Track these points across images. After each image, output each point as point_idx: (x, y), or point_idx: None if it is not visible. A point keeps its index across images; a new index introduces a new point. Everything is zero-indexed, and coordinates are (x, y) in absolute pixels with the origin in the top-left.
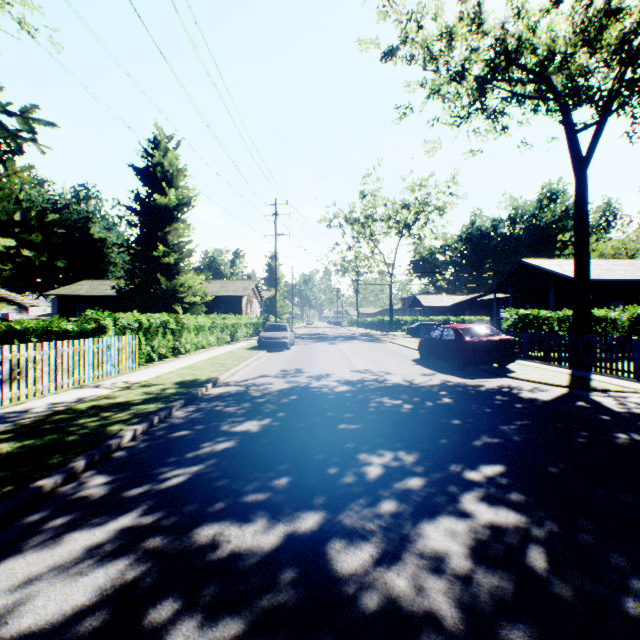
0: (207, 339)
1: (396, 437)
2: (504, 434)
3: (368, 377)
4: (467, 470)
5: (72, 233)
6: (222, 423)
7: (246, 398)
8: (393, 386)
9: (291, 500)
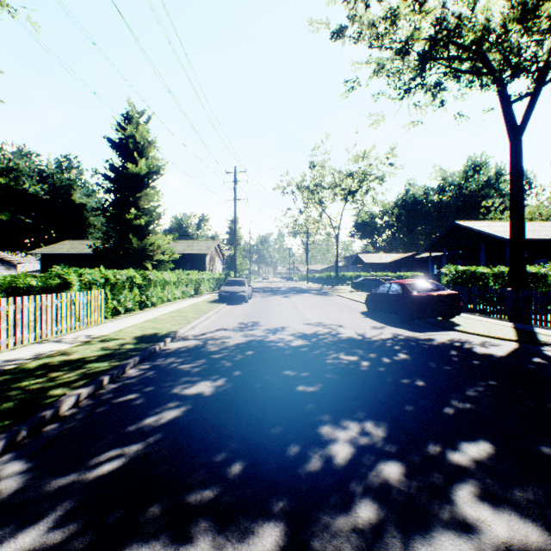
0: (172, 293)
1: (359, 402)
2: (474, 398)
3: (322, 330)
4: (449, 450)
5: (56, 199)
6: (175, 384)
7: (203, 354)
8: (347, 340)
9: (244, 501)
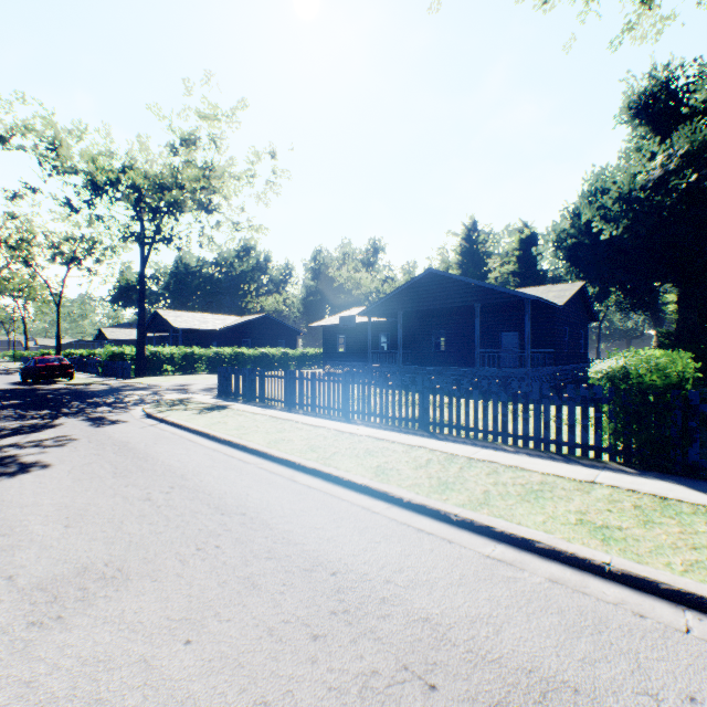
0: None
1: None
2: None
3: None
4: None
5: None
6: None
7: None
8: None
9: None
